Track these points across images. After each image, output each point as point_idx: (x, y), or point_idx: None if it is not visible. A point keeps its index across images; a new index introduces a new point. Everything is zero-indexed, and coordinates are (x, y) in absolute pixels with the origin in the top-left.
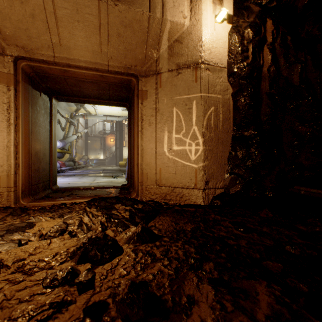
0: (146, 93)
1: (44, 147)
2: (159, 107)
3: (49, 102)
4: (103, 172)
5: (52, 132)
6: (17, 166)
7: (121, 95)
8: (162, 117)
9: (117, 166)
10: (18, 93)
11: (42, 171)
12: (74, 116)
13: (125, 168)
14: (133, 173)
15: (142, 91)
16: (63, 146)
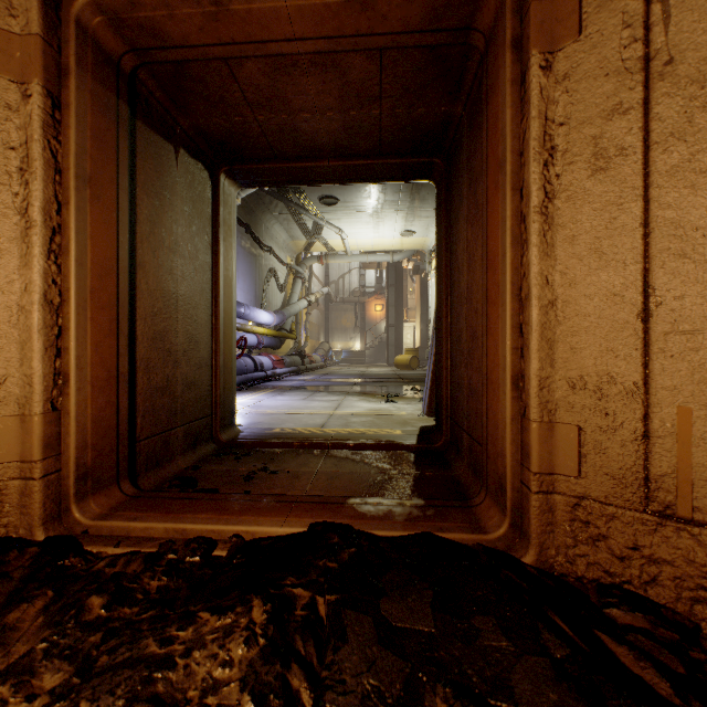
0: (571, 6)
1: (191, 316)
2: (672, 47)
3: (209, 185)
4: (361, 383)
5: (217, 273)
6: (63, 381)
7: (419, 119)
8: (703, 99)
9: (390, 366)
10: (66, 113)
11: (183, 391)
12: (303, 260)
13: (410, 372)
14: (481, 414)
15: (546, 3)
16: (280, 322)
